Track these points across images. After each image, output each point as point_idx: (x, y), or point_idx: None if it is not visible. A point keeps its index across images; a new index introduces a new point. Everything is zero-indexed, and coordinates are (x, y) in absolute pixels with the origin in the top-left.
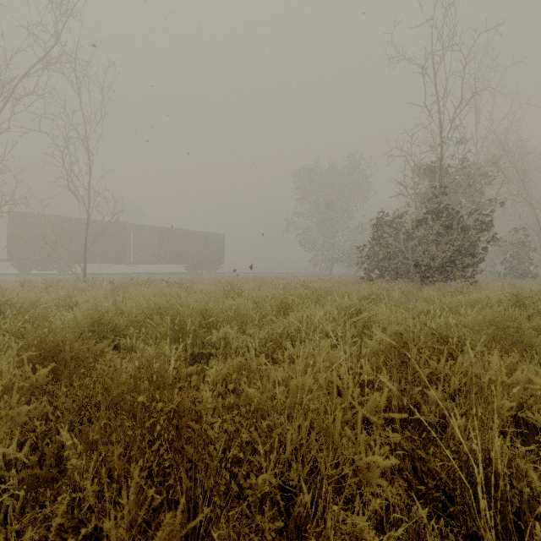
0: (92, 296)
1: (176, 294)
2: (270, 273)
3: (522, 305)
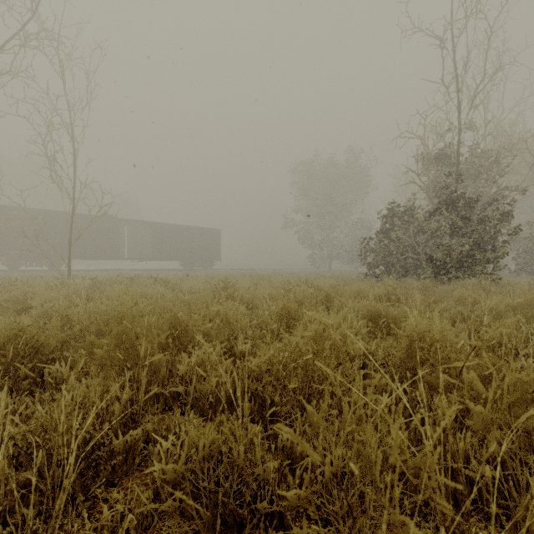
0: (52, 297)
1: (159, 293)
2: (267, 269)
3: None
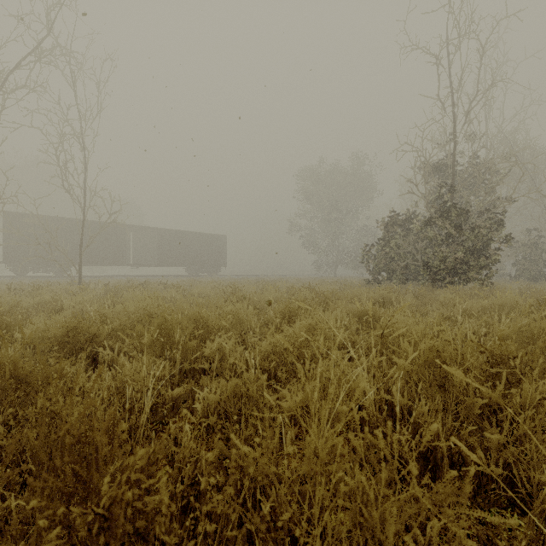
0: (79, 300)
1: (172, 298)
2: (272, 275)
3: None
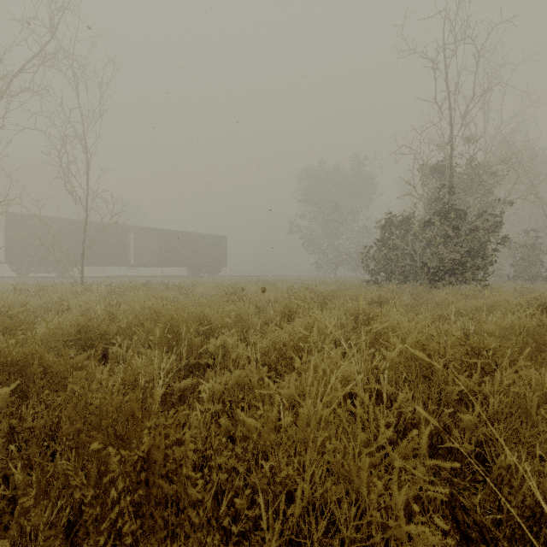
0: (85, 300)
1: (175, 298)
2: (273, 276)
3: (545, 310)
